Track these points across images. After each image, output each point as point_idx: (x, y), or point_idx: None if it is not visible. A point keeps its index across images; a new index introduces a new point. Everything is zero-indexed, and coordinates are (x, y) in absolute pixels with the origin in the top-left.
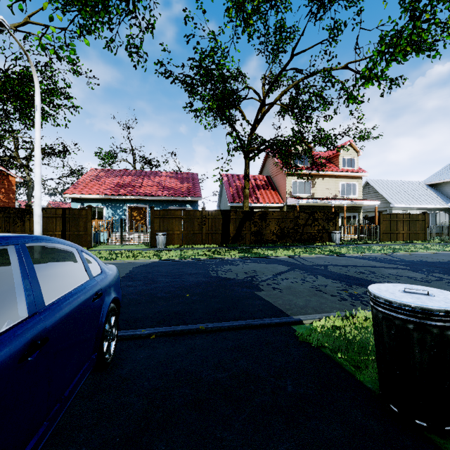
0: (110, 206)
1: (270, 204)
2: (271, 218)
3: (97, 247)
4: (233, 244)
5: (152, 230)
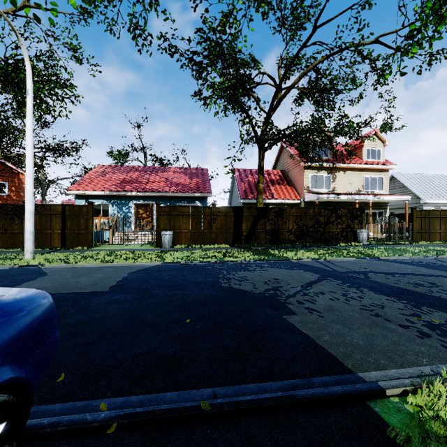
0: (115, 203)
1: (285, 201)
2: (288, 215)
3: (99, 246)
4: (245, 244)
5: (157, 228)
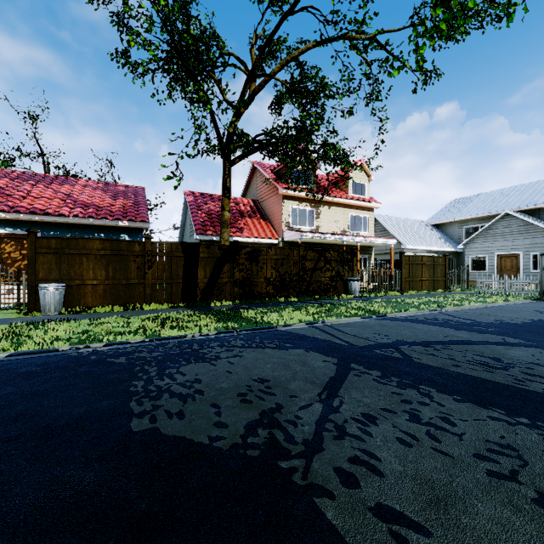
0: None
1: (260, 240)
2: (265, 258)
3: None
4: (203, 301)
5: (30, 278)
